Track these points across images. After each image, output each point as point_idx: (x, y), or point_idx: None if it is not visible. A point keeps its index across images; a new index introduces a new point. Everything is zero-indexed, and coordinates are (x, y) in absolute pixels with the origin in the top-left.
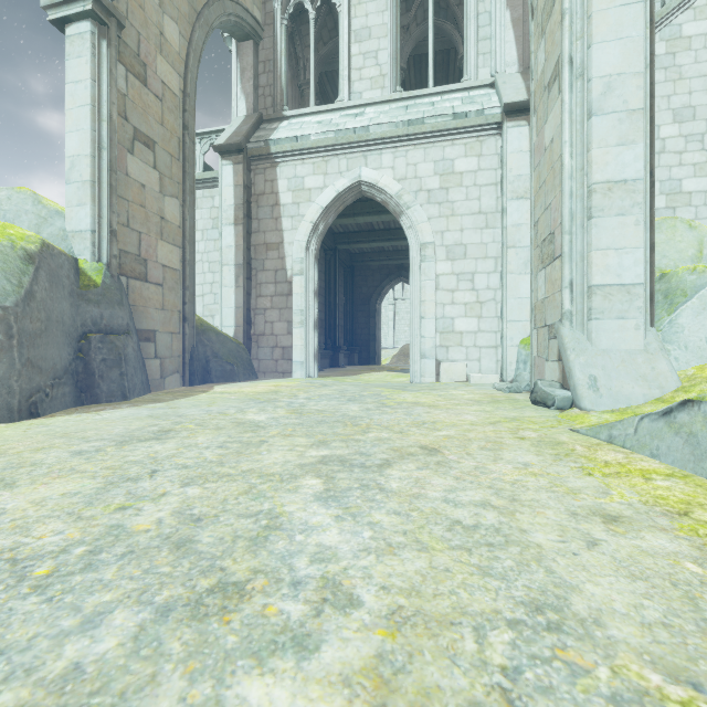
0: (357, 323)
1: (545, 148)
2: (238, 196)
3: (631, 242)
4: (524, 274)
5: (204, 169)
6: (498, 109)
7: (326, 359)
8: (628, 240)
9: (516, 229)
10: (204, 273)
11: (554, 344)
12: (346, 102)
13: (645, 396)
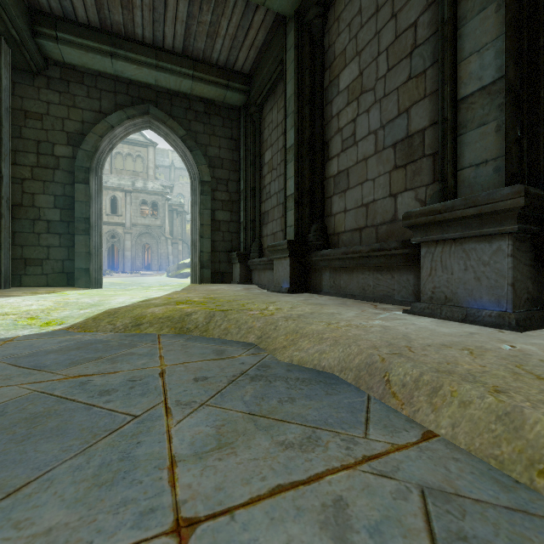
0: None
1: None
2: None
3: None
4: None
5: None
6: None
7: (392, 272)
8: None
9: None
10: None
11: None
12: None
13: None
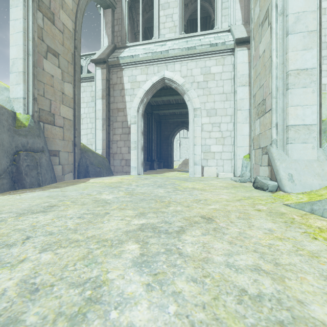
0: (162, 148)
1: (259, 56)
2: (103, 84)
3: (310, 102)
4: (245, 123)
5: (88, 73)
6: (232, 42)
7: (147, 166)
8: (308, 101)
9: (241, 101)
10: (87, 123)
11: (265, 157)
12: (157, 39)
13: (320, 184)
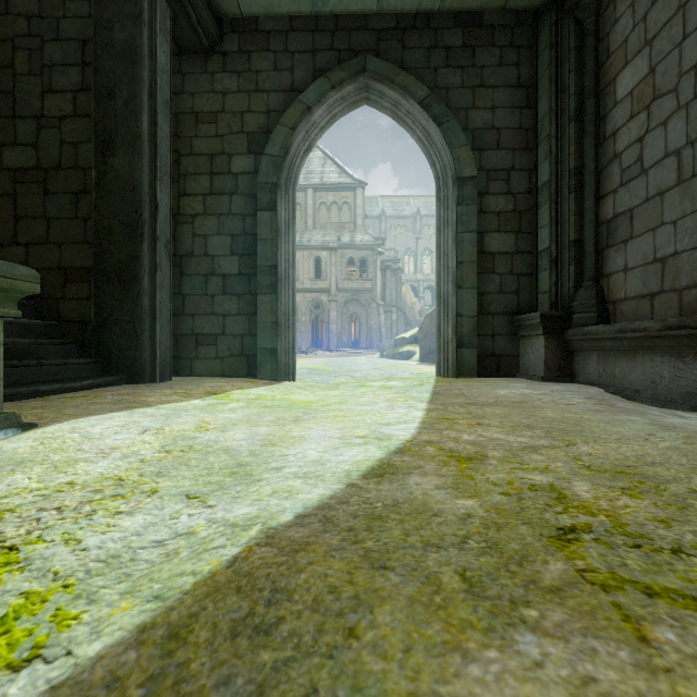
0: None
1: None
2: None
3: None
4: None
5: None
6: None
7: None
8: None
9: None
10: None
11: None
12: None
13: None
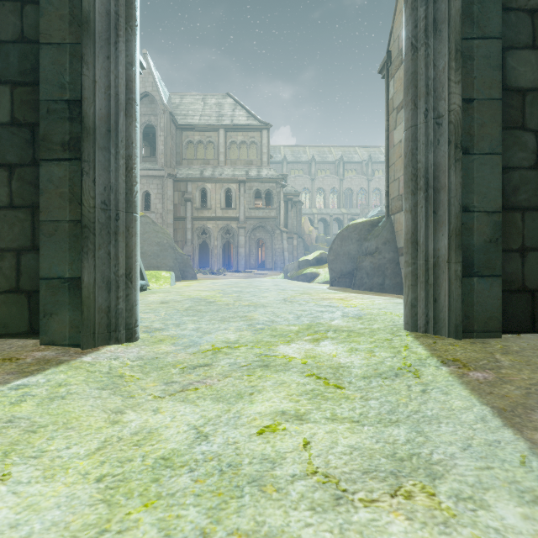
0: None
1: None
2: None
3: None
4: None
5: None
6: None
7: None
8: None
9: None
10: None
11: None
12: None
13: None
